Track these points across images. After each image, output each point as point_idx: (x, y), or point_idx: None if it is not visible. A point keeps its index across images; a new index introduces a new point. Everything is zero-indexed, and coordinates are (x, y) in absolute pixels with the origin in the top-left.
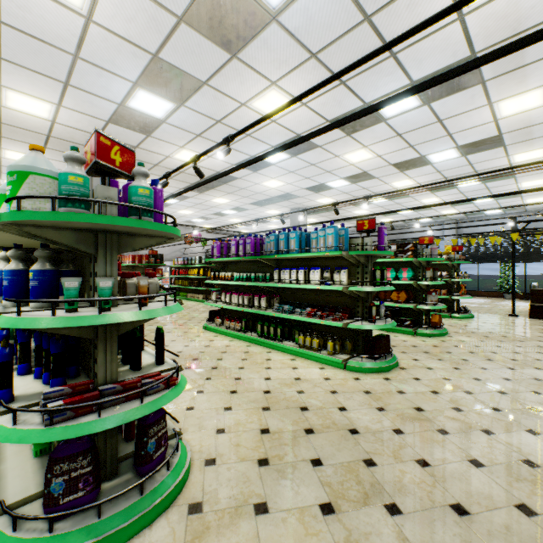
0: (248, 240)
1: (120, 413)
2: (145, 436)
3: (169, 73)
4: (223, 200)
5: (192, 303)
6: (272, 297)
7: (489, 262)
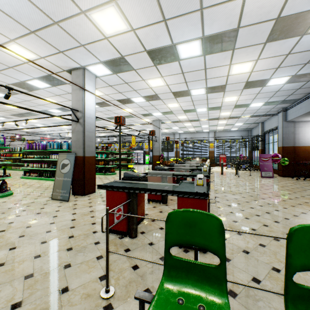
0: (40, 144)
1: None
2: (3, 185)
3: (4, 90)
4: (34, 121)
5: (15, 171)
6: (50, 164)
7: None
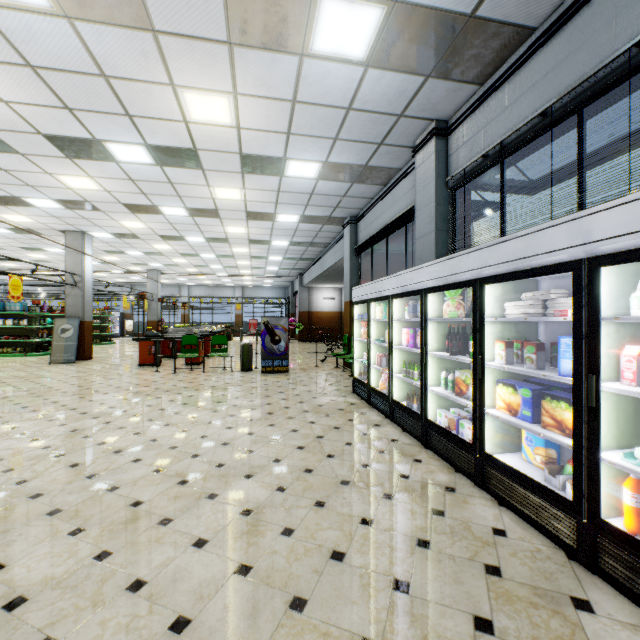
0: None
1: None
2: None
3: None
4: None
5: None
6: None
7: None
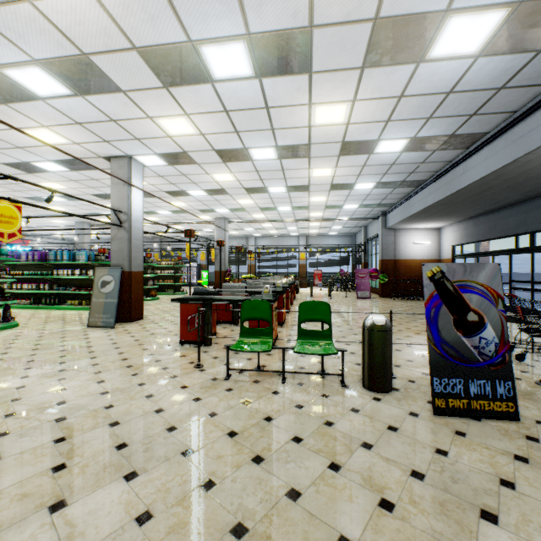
0: (36, 253)
1: (4, 302)
2: (7, 312)
3: None
4: None
5: None
6: (54, 284)
7: None
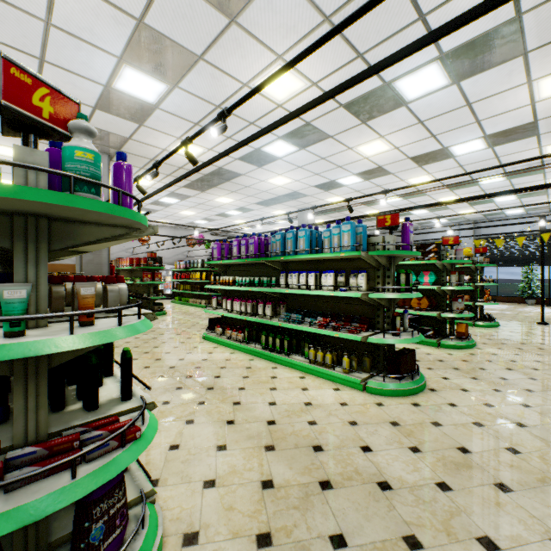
0: (251, 240)
1: (29, 502)
2: (86, 520)
3: (158, 44)
4: (227, 200)
5: (194, 309)
6: (278, 304)
7: (510, 265)
